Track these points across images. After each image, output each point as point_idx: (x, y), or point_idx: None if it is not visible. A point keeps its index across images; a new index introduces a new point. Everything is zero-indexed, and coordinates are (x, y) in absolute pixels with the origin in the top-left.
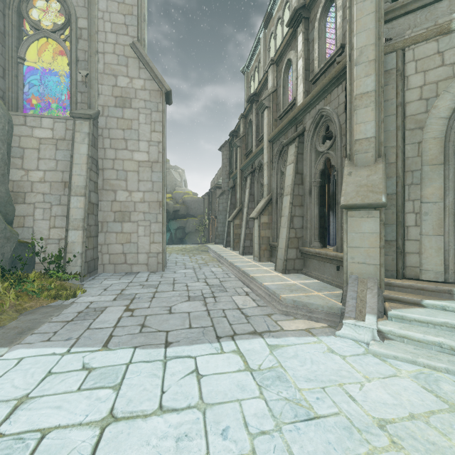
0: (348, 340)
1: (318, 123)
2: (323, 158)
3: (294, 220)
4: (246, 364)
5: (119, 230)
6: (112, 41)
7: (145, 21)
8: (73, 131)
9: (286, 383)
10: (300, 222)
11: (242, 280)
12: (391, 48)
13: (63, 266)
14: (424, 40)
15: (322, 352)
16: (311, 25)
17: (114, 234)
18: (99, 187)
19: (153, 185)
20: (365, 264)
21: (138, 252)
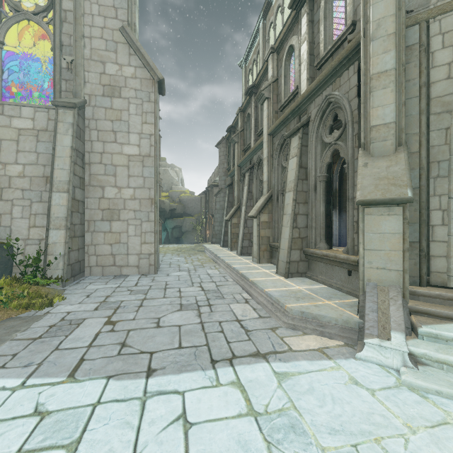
0: (372, 364)
1: (324, 111)
2: (330, 150)
3: (298, 219)
4: (248, 404)
5: (108, 230)
6: (100, 25)
7: (136, 4)
8: (55, 121)
9: (304, 437)
10: (304, 221)
11: (240, 284)
12: (413, 21)
13: (43, 270)
14: (452, 10)
15: (343, 383)
16: (316, 5)
17: (101, 234)
18: (85, 183)
19: (145, 181)
20: (385, 269)
21: (128, 253)
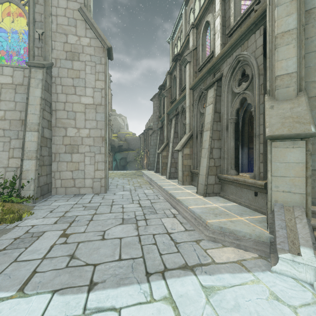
0: (287, 278)
1: (234, 68)
2: (239, 98)
3: (213, 152)
4: None
5: (69, 160)
6: (63, 6)
7: None
8: (29, 78)
9: None
10: (218, 153)
11: (169, 202)
12: None
13: (18, 191)
14: None
15: (265, 299)
16: None
17: (65, 163)
18: (52, 125)
19: (97, 123)
20: (290, 192)
21: (84, 177)
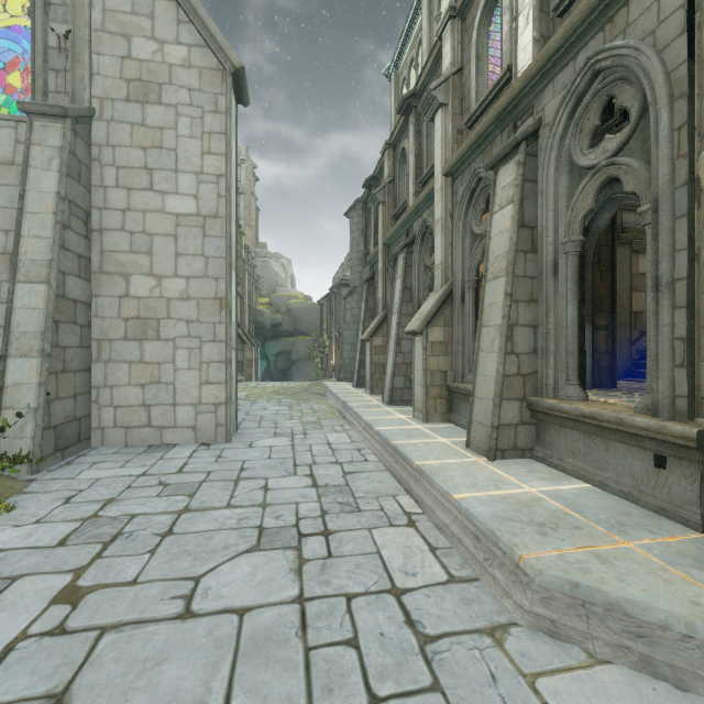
0: None
1: (580, 98)
2: (594, 181)
3: (516, 335)
4: None
5: (136, 357)
6: None
7: None
8: (26, 144)
9: None
10: (528, 340)
11: (393, 471)
12: None
13: None
14: None
15: None
16: None
17: (124, 366)
18: (92, 267)
19: (208, 264)
20: None
21: (175, 402)
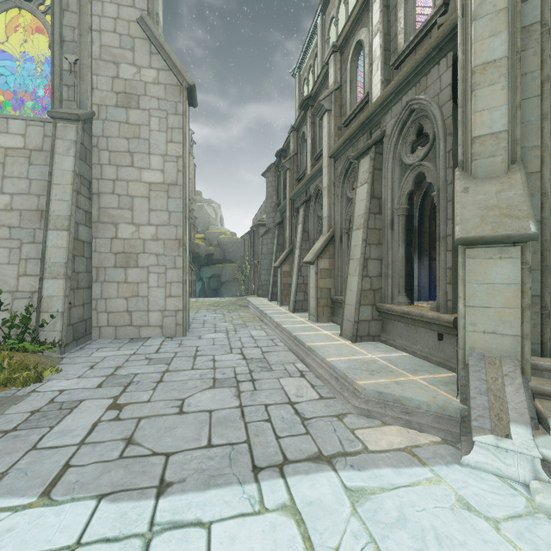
0: (486, 475)
1: (405, 123)
2: (412, 173)
3: (369, 265)
4: (308, 546)
5: (122, 279)
6: (112, 15)
7: None
8: (53, 138)
9: None
10: (377, 268)
11: (293, 350)
12: None
13: (35, 332)
14: None
15: (449, 508)
16: None
17: (114, 285)
18: (93, 218)
19: (170, 216)
20: (495, 334)
21: (148, 309)
